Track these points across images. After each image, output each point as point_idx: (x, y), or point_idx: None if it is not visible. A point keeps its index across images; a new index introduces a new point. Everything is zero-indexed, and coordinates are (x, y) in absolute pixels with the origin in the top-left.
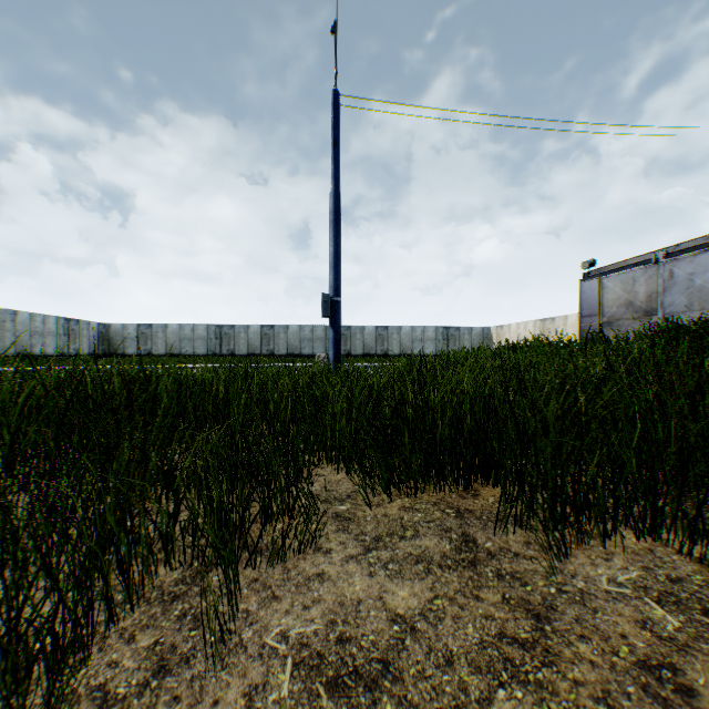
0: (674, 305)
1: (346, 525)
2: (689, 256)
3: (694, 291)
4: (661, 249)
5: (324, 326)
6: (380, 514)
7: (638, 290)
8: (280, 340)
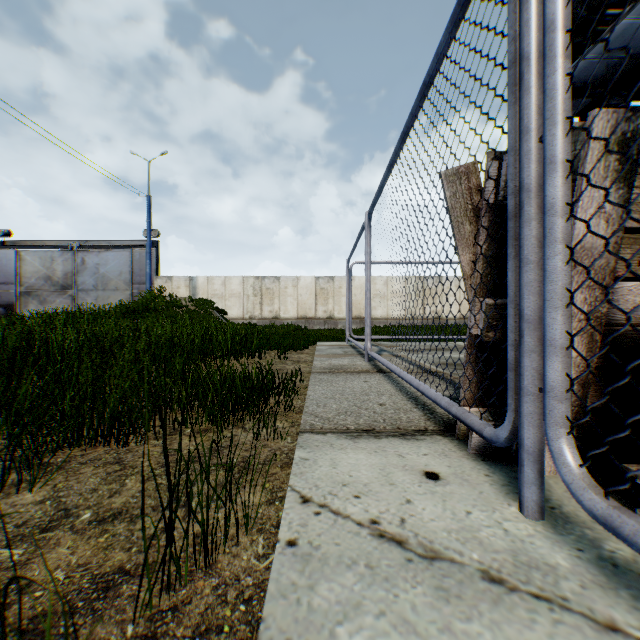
0: (87, 284)
1: None
2: (98, 251)
3: (101, 277)
4: (78, 241)
5: None
6: None
7: (59, 268)
8: None
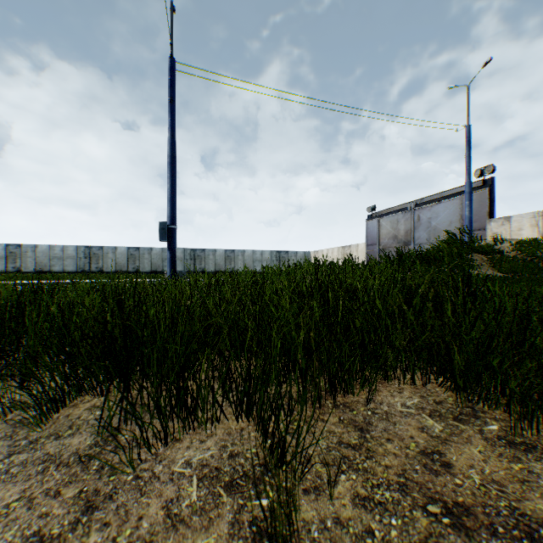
0: (420, 238)
1: (18, 431)
2: (429, 206)
3: (431, 230)
4: (414, 201)
5: (182, 248)
6: (64, 416)
7: (401, 228)
8: (145, 260)
